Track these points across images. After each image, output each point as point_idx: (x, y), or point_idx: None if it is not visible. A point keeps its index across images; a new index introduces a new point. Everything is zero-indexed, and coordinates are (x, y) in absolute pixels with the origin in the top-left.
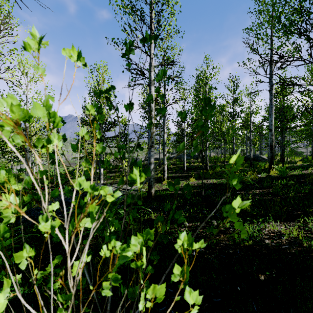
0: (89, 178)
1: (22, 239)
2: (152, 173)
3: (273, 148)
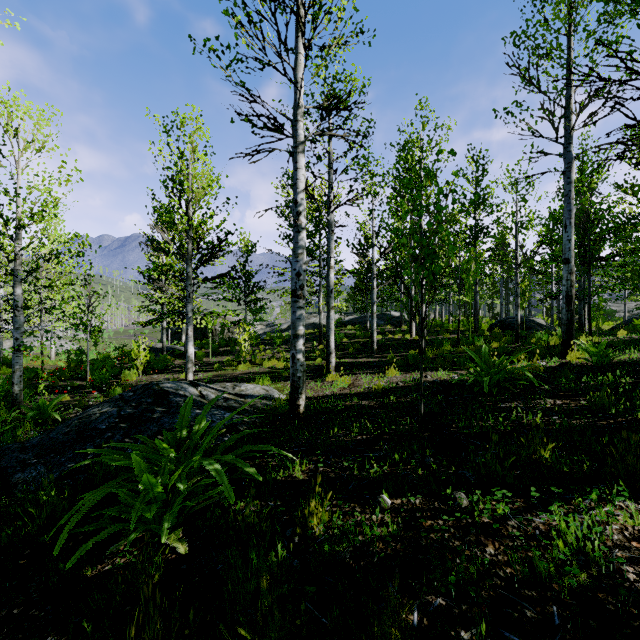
0: (167, 368)
1: None
2: (301, 359)
3: (572, 302)
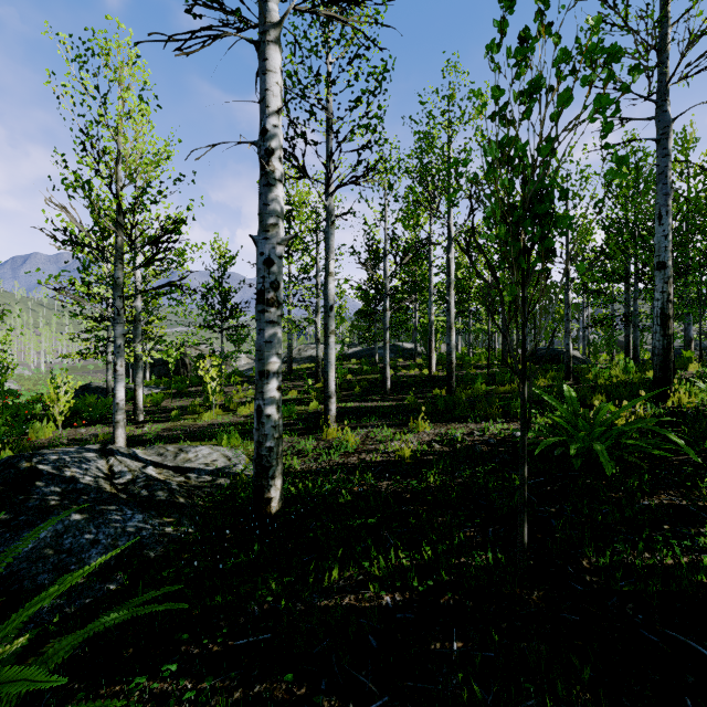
0: (108, 416)
1: None
2: (274, 415)
3: (670, 324)
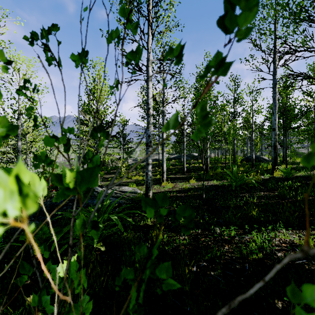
0: None
1: (2, 248)
2: (150, 174)
3: (276, 149)
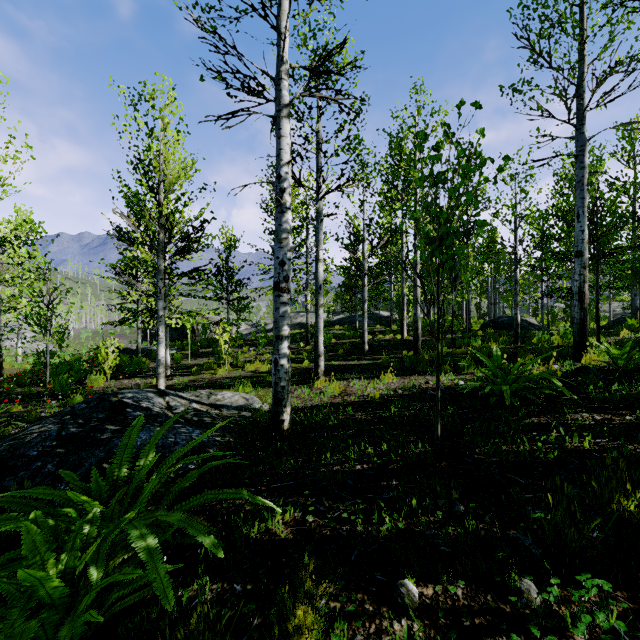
0: (141, 371)
1: None
2: (285, 365)
3: (585, 299)
